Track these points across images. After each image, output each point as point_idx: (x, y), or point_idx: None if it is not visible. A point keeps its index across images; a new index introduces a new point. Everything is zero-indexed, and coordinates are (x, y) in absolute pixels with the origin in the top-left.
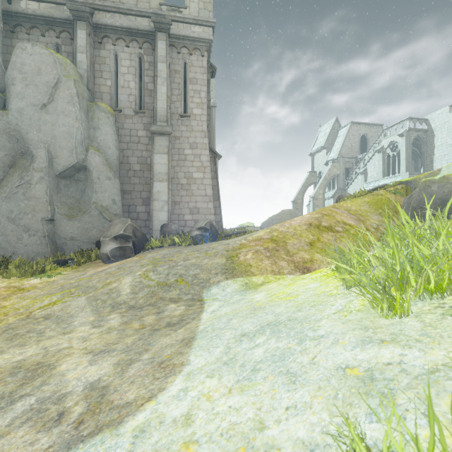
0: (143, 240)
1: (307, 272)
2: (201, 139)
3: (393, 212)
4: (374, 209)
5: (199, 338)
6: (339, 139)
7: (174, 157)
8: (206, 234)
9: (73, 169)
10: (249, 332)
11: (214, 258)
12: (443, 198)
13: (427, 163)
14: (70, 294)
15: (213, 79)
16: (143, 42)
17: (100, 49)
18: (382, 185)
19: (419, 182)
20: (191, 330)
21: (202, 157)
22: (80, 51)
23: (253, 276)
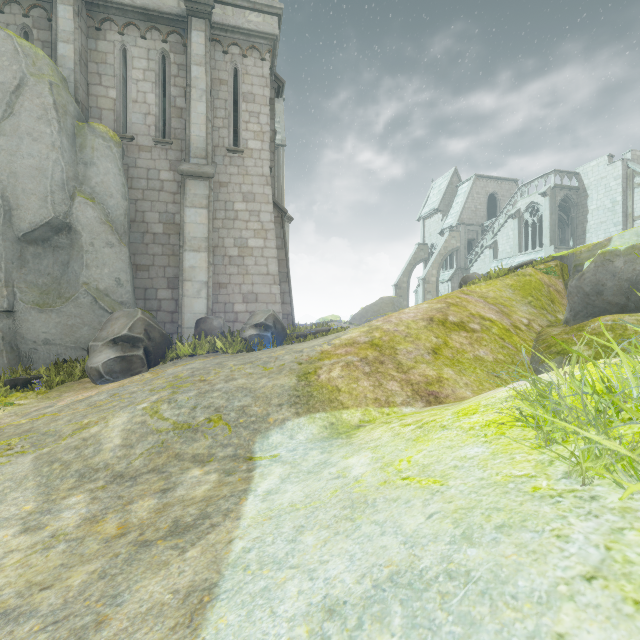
0: (162, 345)
1: (435, 401)
2: (261, 187)
3: (547, 300)
4: (521, 296)
5: (224, 596)
6: (459, 199)
7: (218, 215)
8: (267, 335)
9: (49, 228)
10: (345, 600)
11: (277, 377)
12: (633, 279)
13: (578, 234)
14: (6, 451)
15: (281, 106)
16: (168, 33)
17: (98, 40)
18: (529, 261)
19: (580, 257)
20: (213, 555)
21: (262, 216)
22: (64, 39)
23: (344, 410)
